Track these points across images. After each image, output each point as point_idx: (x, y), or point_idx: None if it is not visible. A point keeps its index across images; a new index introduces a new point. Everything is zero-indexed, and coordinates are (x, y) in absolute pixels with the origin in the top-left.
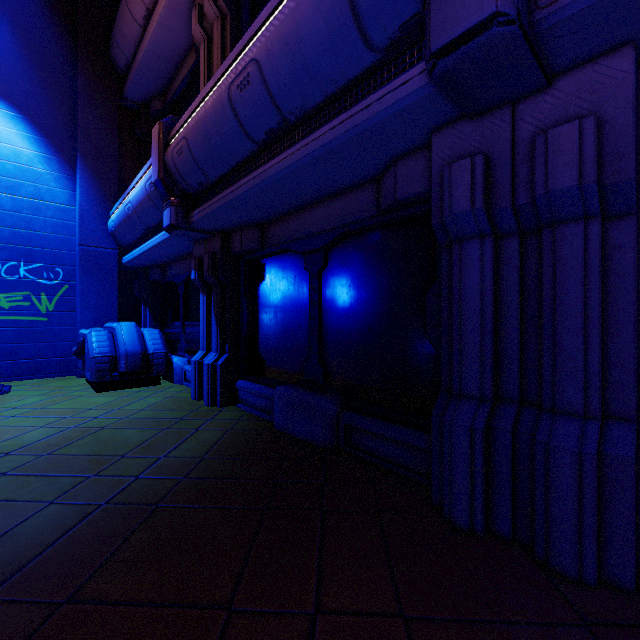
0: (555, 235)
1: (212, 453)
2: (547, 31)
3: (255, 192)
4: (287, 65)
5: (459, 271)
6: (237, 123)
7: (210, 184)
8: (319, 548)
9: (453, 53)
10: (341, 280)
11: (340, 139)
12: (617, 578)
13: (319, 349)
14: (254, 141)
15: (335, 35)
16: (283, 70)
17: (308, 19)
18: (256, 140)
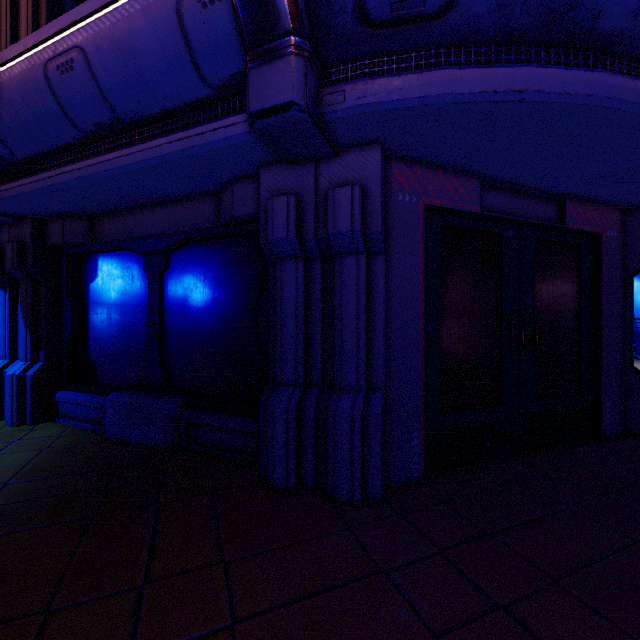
0: (341, 263)
1: (21, 476)
2: (329, 122)
3: (81, 184)
4: (120, 68)
5: (281, 284)
6: (57, 105)
7: (16, 161)
8: (152, 534)
9: (266, 118)
10: (183, 284)
11: (177, 154)
12: (373, 495)
13: (160, 352)
14: (80, 129)
15: (171, 60)
16: (115, 71)
17: (142, 35)
18: (82, 129)
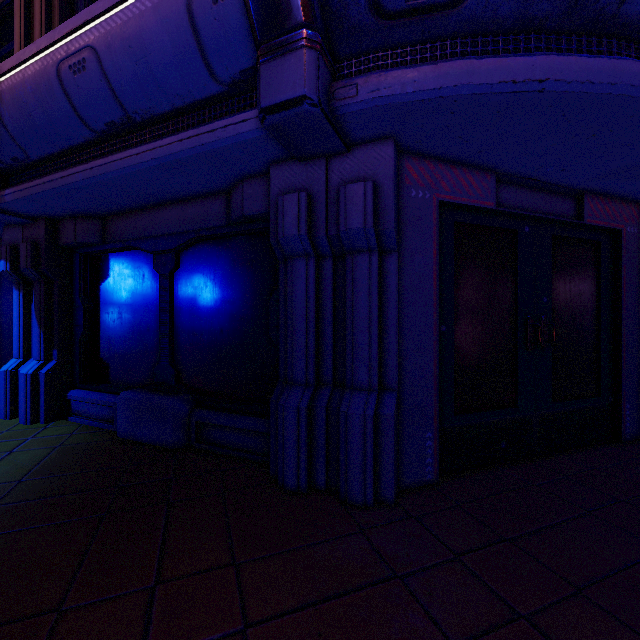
0: (353, 261)
1: (34, 474)
2: (341, 117)
3: (93, 183)
4: (131, 66)
5: (291, 282)
6: (69, 105)
7: (30, 162)
8: (163, 534)
9: (277, 113)
10: (194, 283)
11: (188, 152)
12: (385, 497)
13: (170, 351)
14: (92, 129)
15: (181, 57)
16: (126, 69)
17: (153, 32)
18: (94, 128)
